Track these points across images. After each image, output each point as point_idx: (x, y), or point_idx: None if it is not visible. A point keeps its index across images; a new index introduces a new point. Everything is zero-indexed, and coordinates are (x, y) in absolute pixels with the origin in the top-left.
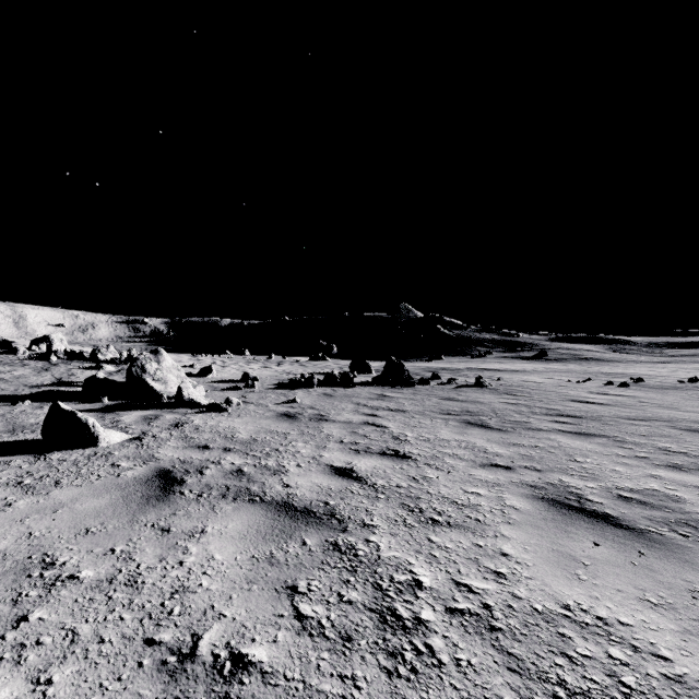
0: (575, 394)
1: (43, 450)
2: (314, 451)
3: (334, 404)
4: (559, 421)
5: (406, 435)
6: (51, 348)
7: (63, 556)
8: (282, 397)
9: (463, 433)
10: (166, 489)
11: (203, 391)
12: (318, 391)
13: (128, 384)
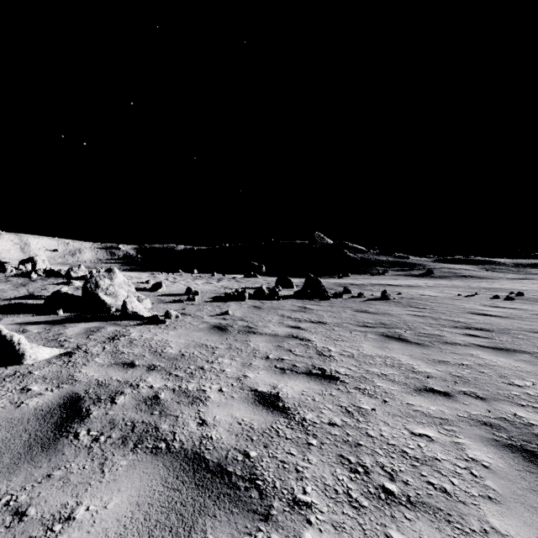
0: (470, 307)
1: None
2: (238, 370)
3: (262, 316)
4: (470, 334)
5: (330, 349)
6: (35, 268)
7: None
8: (217, 309)
9: (384, 347)
10: (61, 428)
11: (149, 304)
12: (248, 303)
13: (83, 298)
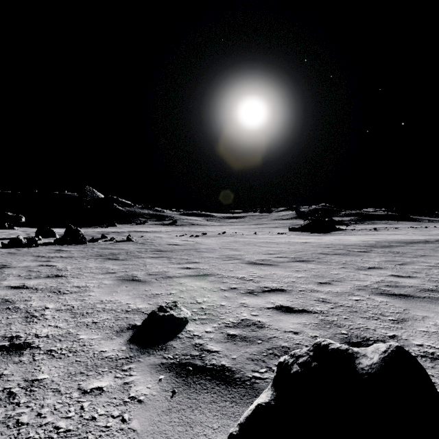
0: (173, 242)
1: None
2: None
3: (17, 258)
4: (155, 253)
5: (67, 268)
6: None
7: None
8: None
9: (102, 263)
10: None
11: None
12: (2, 251)
13: None
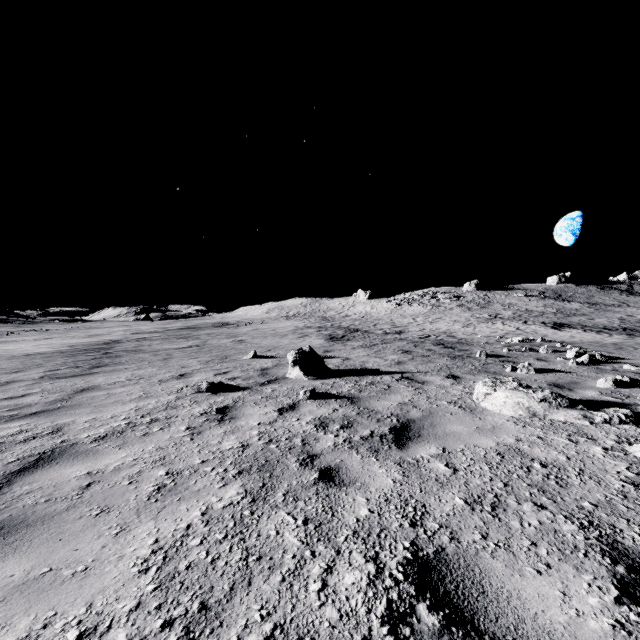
0: None
1: None
2: None
3: None
4: None
5: None
6: None
7: (148, 491)
8: None
9: None
10: None
11: None
12: None
13: None
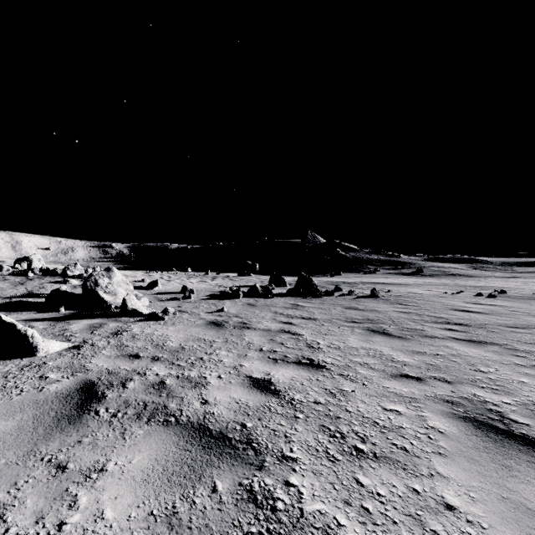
0: (454, 304)
1: None
2: (235, 360)
3: (256, 313)
4: (449, 328)
5: (319, 342)
6: (31, 266)
7: None
8: (212, 306)
9: (369, 340)
10: (82, 407)
11: (147, 301)
12: (243, 301)
13: (83, 296)
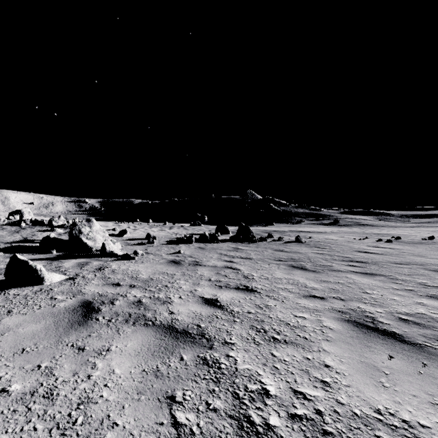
0: (359, 247)
1: (4, 287)
2: (191, 287)
3: (205, 254)
4: (351, 265)
5: (253, 275)
6: (22, 218)
7: (1, 372)
8: (171, 249)
9: (290, 273)
10: (86, 316)
11: (120, 246)
12: (195, 245)
13: (70, 242)
